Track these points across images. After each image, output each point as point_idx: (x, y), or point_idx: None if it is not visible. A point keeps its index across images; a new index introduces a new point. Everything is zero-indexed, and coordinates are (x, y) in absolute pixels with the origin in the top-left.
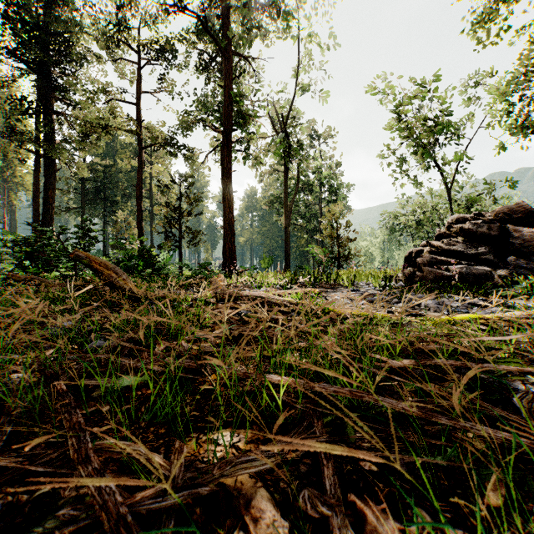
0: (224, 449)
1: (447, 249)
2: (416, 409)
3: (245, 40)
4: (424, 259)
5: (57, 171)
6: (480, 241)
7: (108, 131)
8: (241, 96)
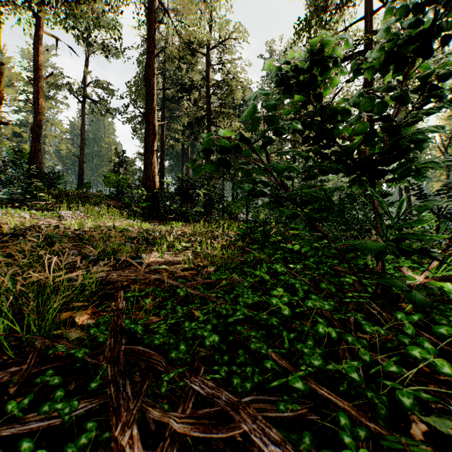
0: None
1: None
2: None
3: None
4: None
5: None
6: None
7: None
8: None
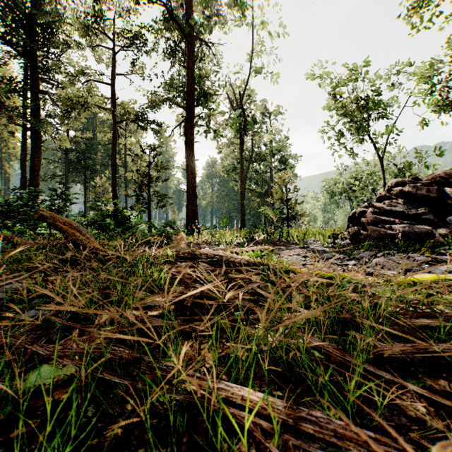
0: None
1: (389, 210)
2: None
3: (206, 26)
4: (368, 219)
5: (42, 142)
6: (419, 202)
7: (87, 107)
8: (202, 77)
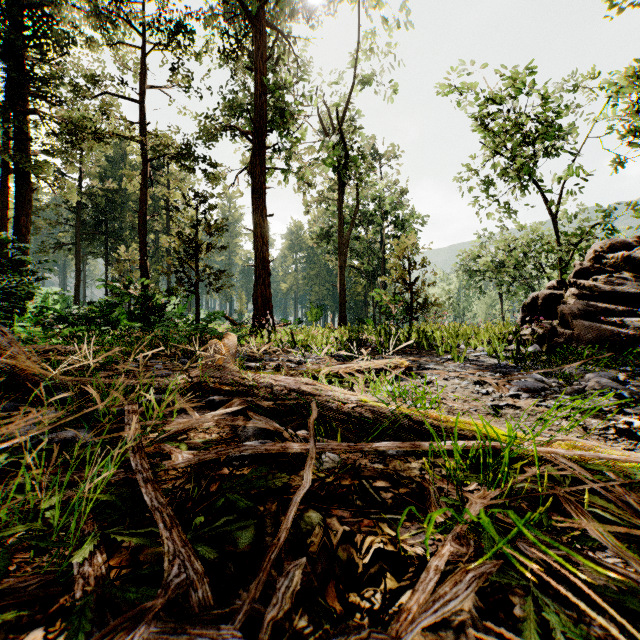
0: None
1: (608, 291)
2: None
3: (285, 1)
4: (573, 308)
5: (33, 191)
6: None
7: (100, 136)
8: (280, 89)
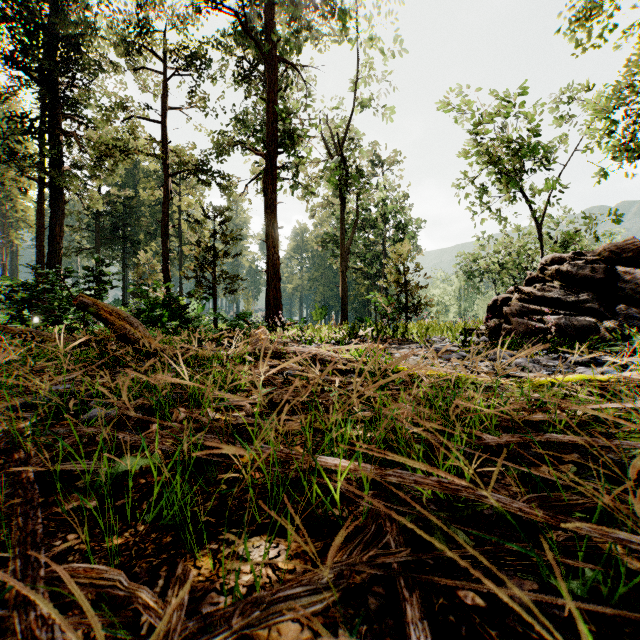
0: (256, 569)
1: (541, 296)
2: (540, 510)
3: (293, 43)
4: (512, 309)
5: (65, 203)
6: (581, 286)
7: (128, 154)
8: (288, 112)
